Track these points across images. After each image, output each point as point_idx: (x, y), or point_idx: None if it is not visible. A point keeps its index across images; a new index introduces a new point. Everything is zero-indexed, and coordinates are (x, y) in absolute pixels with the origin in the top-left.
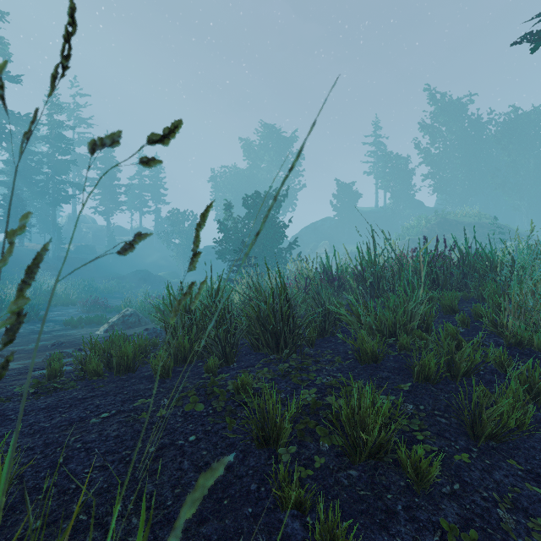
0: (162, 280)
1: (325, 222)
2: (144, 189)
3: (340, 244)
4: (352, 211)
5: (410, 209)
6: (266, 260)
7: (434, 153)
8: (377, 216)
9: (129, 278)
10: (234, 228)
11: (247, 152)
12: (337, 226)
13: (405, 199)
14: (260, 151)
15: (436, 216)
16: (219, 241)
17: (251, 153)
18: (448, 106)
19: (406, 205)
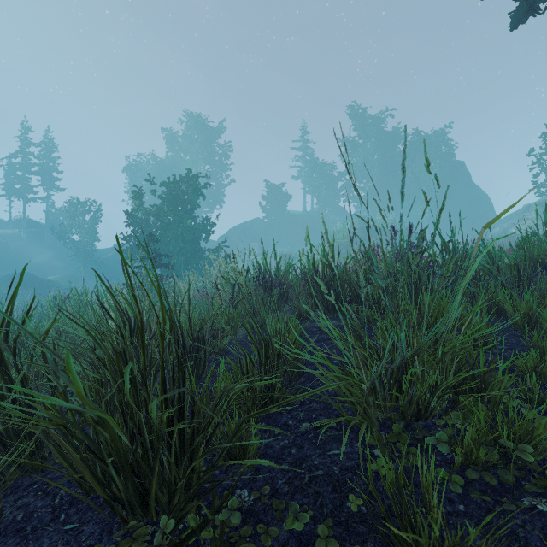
0: (53, 285)
1: (255, 223)
2: (30, 171)
3: (269, 246)
4: (282, 213)
5: (334, 214)
6: (187, 261)
7: (355, 163)
8: (305, 220)
9: (1, 283)
10: (145, 220)
11: (168, 140)
12: (267, 227)
13: (330, 205)
14: (184, 141)
15: (359, 222)
16: (124, 236)
17: (173, 142)
18: (367, 120)
19: (331, 211)
